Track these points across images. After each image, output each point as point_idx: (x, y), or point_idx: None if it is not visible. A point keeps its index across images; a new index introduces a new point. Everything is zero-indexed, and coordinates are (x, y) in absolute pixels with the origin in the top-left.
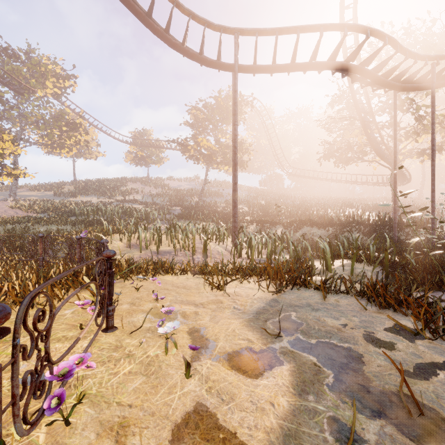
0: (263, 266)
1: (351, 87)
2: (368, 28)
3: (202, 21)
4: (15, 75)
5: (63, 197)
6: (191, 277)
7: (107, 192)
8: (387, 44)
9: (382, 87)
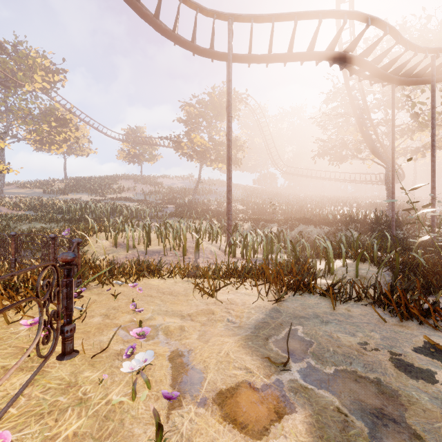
0: (260, 268)
1: (347, 83)
2: (369, 16)
3: (194, 6)
4: (1, 68)
5: (53, 195)
6: (180, 281)
7: (98, 189)
8: (382, 41)
9: (380, 81)
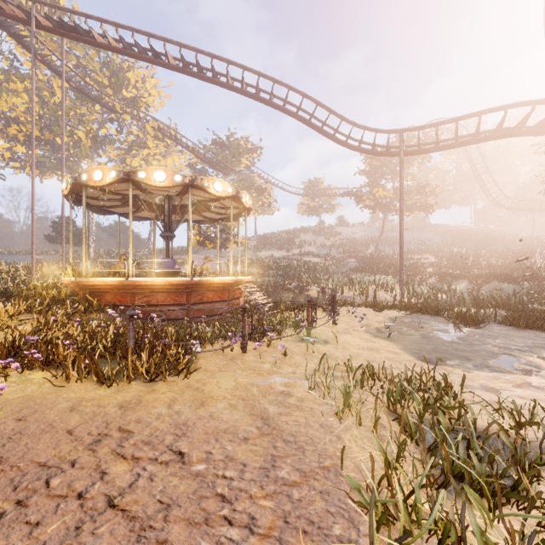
0: (409, 305)
1: None
2: (533, 102)
3: (373, 131)
4: (223, 159)
5: (251, 252)
6: (364, 308)
7: (284, 245)
8: None
9: None
